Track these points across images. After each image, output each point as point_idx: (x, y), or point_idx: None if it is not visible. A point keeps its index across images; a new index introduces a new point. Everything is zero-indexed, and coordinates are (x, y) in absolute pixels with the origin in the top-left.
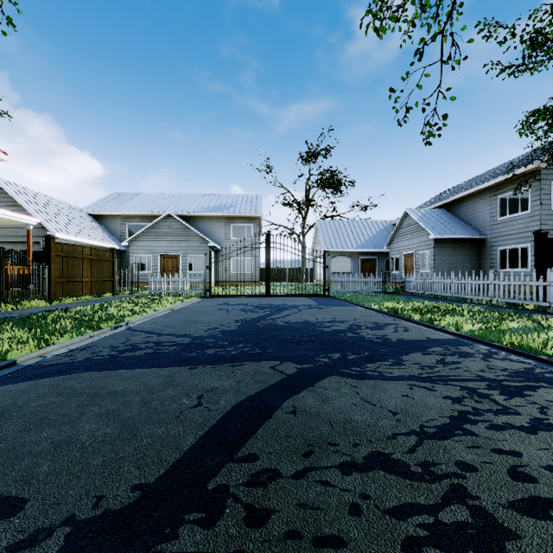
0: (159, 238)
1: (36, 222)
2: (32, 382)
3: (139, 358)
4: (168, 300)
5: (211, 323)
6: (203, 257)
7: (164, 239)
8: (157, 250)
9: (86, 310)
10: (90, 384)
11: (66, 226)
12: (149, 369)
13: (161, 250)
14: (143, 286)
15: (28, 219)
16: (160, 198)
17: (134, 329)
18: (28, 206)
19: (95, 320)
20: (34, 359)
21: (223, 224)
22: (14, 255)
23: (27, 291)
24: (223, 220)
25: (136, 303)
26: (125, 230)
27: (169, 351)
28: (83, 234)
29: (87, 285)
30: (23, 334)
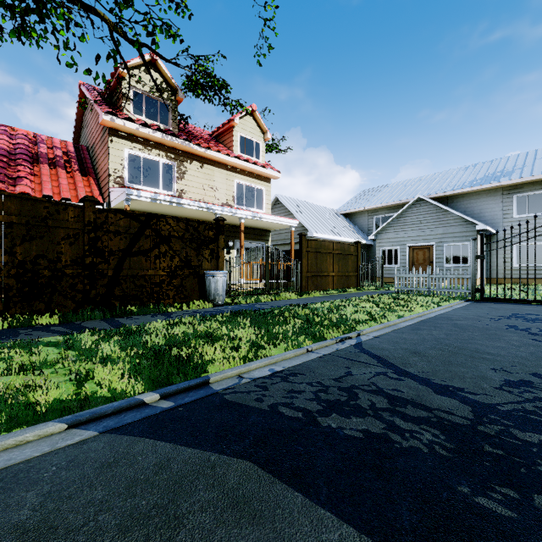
0: (407, 227)
1: (296, 224)
2: (171, 449)
3: (347, 448)
4: (418, 301)
5: (506, 364)
6: (466, 246)
7: (413, 228)
8: (405, 241)
9: (322, 308)
10: (209, 537)
11: (321, 226)
12: (356, 536)
13: (409, 240)
14: (390, 281)
15: (290, 222)
16: (408, 184)
17: (363, 348)
18: (296, 213)
19: (324, 323)
20: (229, 378)
21: (499, 197)
22: (286, 254)
23: (290, 284)
24: (499, 193)
25: (376, 303)
26: (372, 224)
27: (417, 447)
28: (335, 232)
29: (333, 279)
30: (251, 333)
